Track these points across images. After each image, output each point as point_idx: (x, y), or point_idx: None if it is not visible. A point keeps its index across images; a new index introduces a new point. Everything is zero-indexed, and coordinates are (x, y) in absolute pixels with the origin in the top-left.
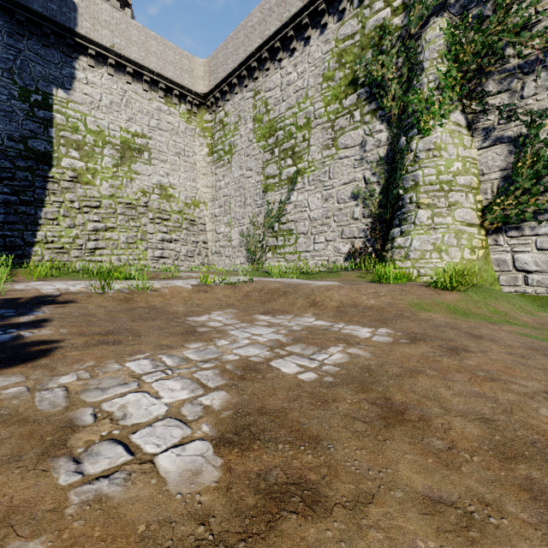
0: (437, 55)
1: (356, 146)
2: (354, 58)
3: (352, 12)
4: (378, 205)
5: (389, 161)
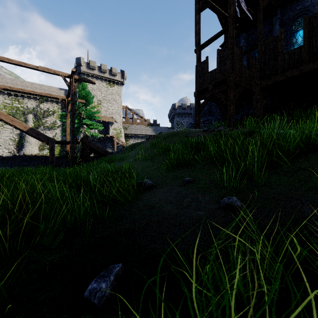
0: (31, 121)
1: (10, 129)
2: (10, 109)
3: (9, 98)
4: (17, 143)
5: (20, 135)
